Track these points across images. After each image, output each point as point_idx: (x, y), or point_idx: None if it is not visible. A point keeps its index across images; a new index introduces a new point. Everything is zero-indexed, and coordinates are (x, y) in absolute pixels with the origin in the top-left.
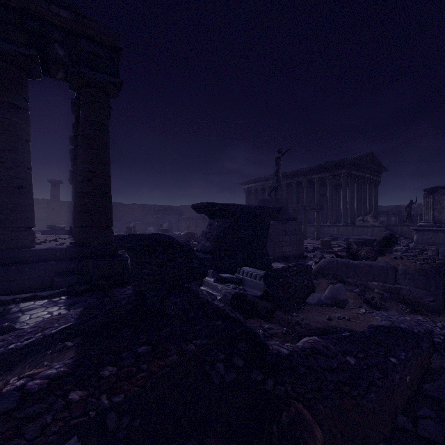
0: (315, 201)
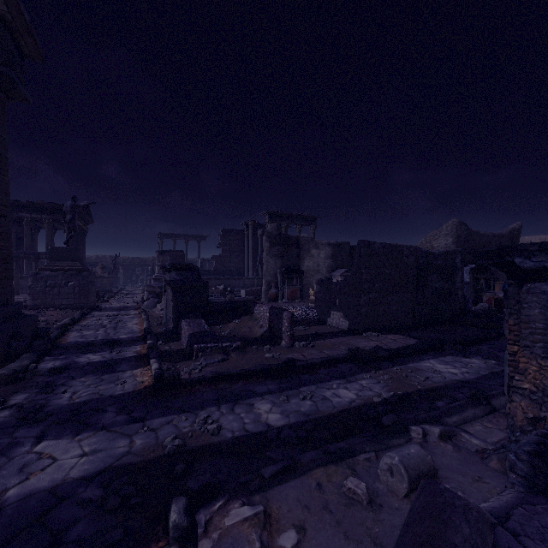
0: (25, 247)
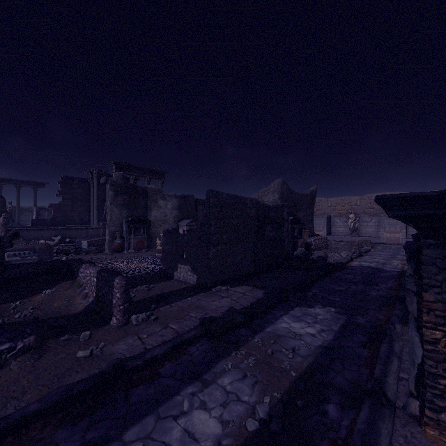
0: None
